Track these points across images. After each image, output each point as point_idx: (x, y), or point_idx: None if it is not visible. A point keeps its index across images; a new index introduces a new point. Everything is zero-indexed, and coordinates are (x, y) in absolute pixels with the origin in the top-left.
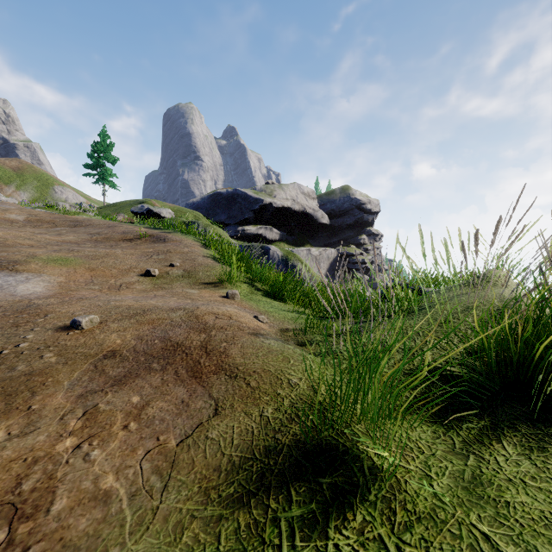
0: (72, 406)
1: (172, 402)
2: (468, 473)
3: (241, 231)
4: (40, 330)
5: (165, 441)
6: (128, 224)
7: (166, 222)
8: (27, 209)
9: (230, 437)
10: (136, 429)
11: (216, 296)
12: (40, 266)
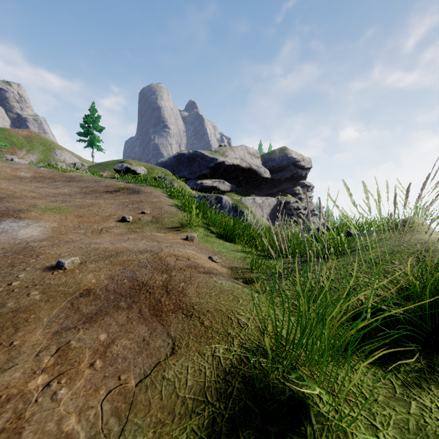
0: (47, 343)
1: (135, 340)
2: (412, 422)
3: (200, 184)
4: (30, 270)
5: (125, 380)
6: (110, 179)
7: (140, 177)
8: (33, 168)
9: (185, 378)
10: (101, 367)
11: (178, 238)
12: (38, 213)
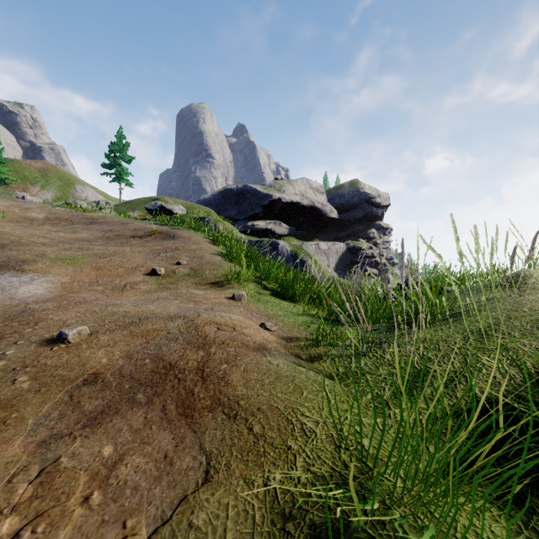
0: (27, 460)
1: (153, 457)
2: None
3: (251, 226)
4: (23, 344)
5: (133, 529)
6: (140, 221)
7: (177, 218)
8: (47, 207)
9: (222, 526)
10: (99, 503)
11: (222, 297)
12: (47, 265)
